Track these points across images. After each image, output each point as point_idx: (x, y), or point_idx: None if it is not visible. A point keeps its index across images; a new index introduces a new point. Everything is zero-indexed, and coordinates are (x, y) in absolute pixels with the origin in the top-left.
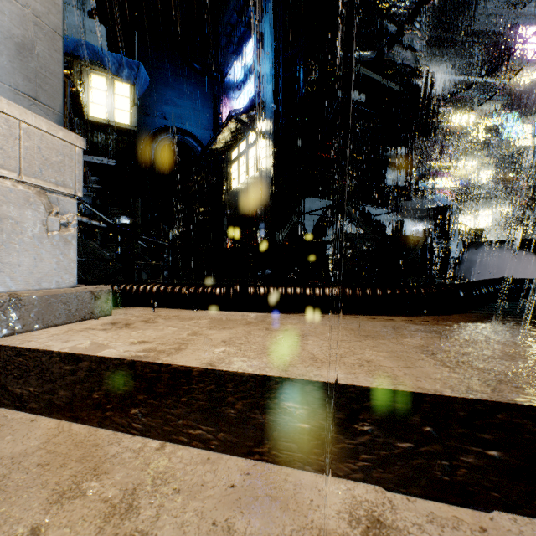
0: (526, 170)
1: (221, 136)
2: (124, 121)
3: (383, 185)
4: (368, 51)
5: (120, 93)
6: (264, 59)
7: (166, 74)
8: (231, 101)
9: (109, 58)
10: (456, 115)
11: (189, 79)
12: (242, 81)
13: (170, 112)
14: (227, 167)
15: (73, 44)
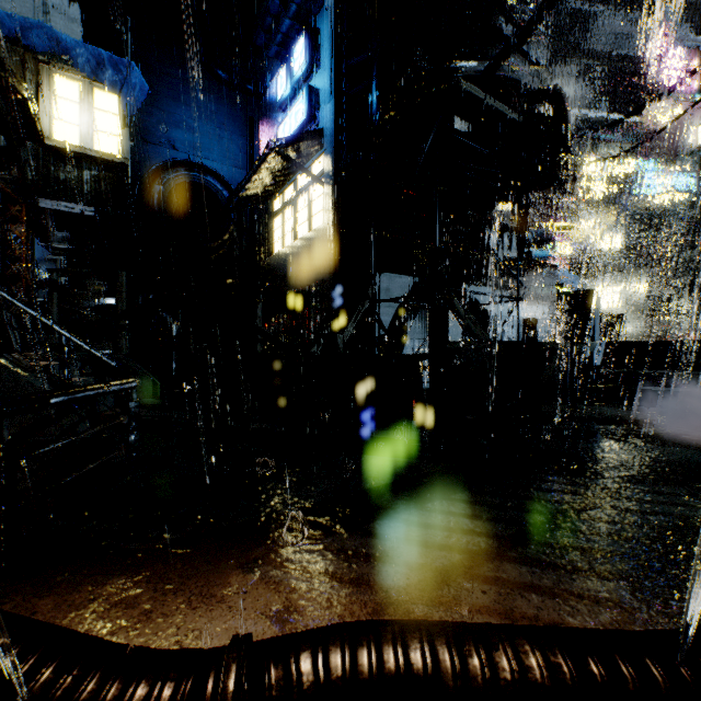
0: (668, 236)
1: (256, 177)
2: (109, 149)
3: (491, 256)
4: (473, 61)
5: (102, 107)
6: (320, 66)
7: (175, 83)
8: (273, 127)
9: (80, 51)
10: (595, 161)
11: (211, 92)
12: (288, 99)
13: (182, 139)
14: (267, 222)
15: (18, 26)
